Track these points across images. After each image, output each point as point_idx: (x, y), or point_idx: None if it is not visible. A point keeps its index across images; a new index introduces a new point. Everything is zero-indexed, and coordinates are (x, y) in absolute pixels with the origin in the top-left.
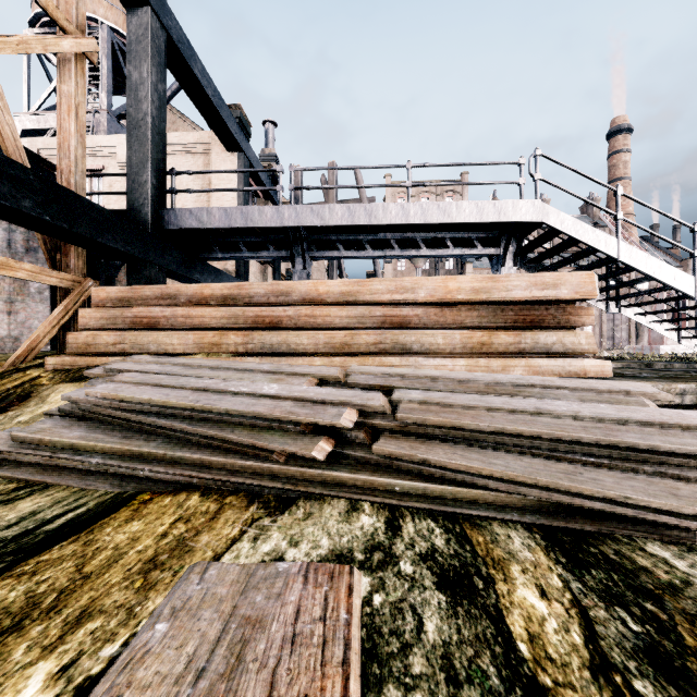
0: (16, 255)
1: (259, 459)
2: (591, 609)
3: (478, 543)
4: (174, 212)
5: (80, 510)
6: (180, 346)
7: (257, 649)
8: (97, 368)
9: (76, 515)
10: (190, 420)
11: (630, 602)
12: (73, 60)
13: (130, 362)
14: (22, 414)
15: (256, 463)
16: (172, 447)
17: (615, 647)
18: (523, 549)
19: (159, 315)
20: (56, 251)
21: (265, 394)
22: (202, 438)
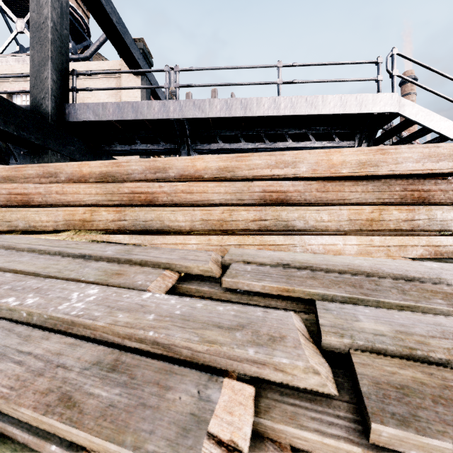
0: None
1: None
2: None
3: None
4: (74, 107)
5: None
6: (49, 223)
7: None
8: None
9: None
10: None
11: None
12: None
13: None
14: None
15: None
16: None
17: None
18: None
19: (33, 191)
20: None
21: (57, 316)
22: None
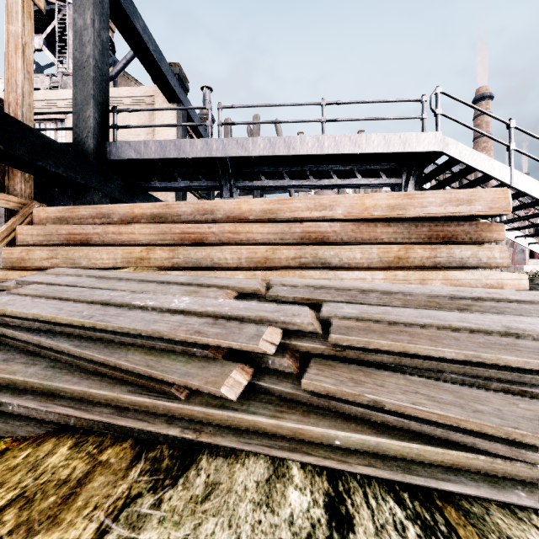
0: None
1: (155, 392)
2: None
3: None
4: (115, 145)
5: None
6: (109, 261)
7: None
8: (13, 281)
9: None
10: (80, 340)
11: None
12: (20, 3)
13: (46, 274)
14: None
15: (149, 399)
16: (53, 373)
17: None
18: None
19: (91, 232)
20: (4, 176)
21: (172, 309)
22: (90, 363)
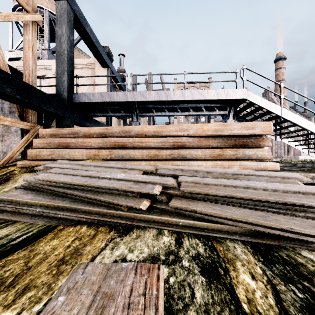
0: (5, 114)
1: (115, 209)
2: (277, 285)
3: (220, 251)
4: (77, 95)
5: (29, 234)
6: (79, 156)
7: (110, 312)
8: (40, 166)
9: (27, 236)
10: (82, 191)
11: (296, 282)
12: (31, 24)
13: (55, 163)
14: (5, 187)
15: (113, 211)
16: (74, 203)
17: (291, 306)
18: (242, 254)
19: (70, 141)
20: (23, 112)
21: (118, 178)
22: (88, 199)
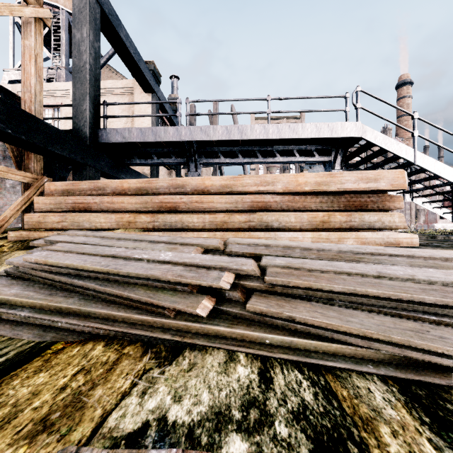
0: None
1: (154, 314)
2: None
3: (343, 399)
4: (105, 131)
5: None
6: (105, 224)
7: None
8: (40, 240)
9: None
10: (101, 281)
11: None
12: (33, 23)
13: (64, 235)
14: None
15: (151, 317)
16: (85, 303)
17: None
18: (385, 405)
19: (91, 201)
20: (21, 157)
21: (161, 260)
22: (109, 296)
